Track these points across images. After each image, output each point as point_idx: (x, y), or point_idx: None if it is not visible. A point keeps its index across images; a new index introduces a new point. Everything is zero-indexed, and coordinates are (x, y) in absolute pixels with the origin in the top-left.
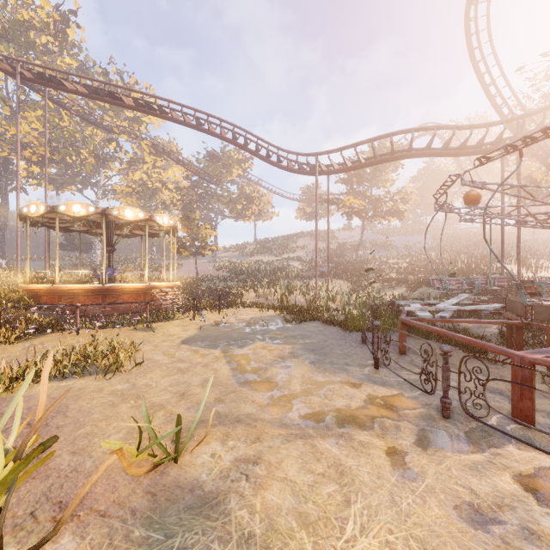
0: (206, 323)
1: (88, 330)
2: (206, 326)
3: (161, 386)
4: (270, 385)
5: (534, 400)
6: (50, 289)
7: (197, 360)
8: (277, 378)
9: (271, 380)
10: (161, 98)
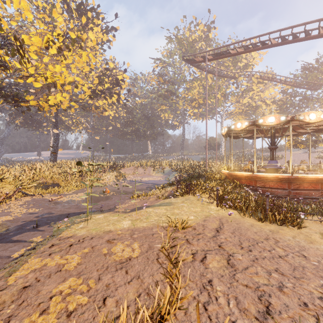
0: None
1: None
2: None
3: None
4: None
5: None
6: (252, 176)
7: None
8: None
9: None
10: (311, 21)
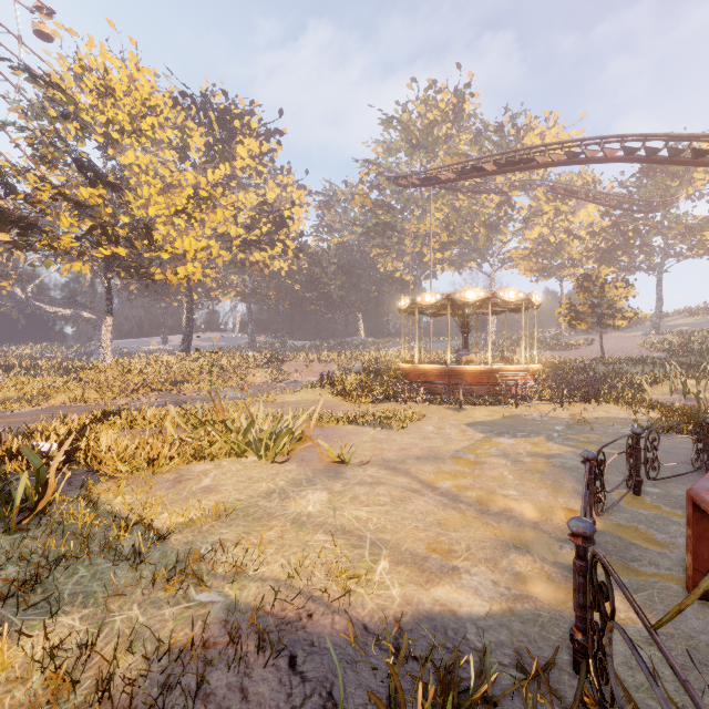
0: (524, 413)
1: (408, 402)
2: (518, 416)
3: (401, 443)
4: (474, 465)
5: (704, 558)
6: (411, 368)
7: (451, 436)
8: (489, 464)
9: (482, 463)
10: (521, 149)
